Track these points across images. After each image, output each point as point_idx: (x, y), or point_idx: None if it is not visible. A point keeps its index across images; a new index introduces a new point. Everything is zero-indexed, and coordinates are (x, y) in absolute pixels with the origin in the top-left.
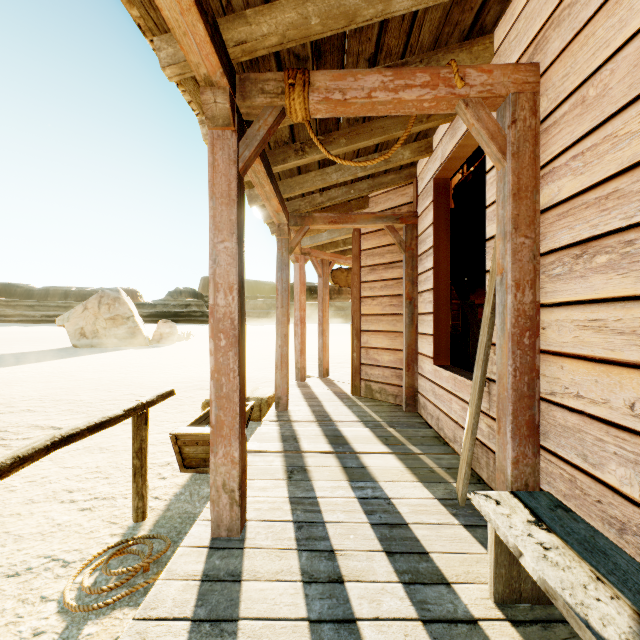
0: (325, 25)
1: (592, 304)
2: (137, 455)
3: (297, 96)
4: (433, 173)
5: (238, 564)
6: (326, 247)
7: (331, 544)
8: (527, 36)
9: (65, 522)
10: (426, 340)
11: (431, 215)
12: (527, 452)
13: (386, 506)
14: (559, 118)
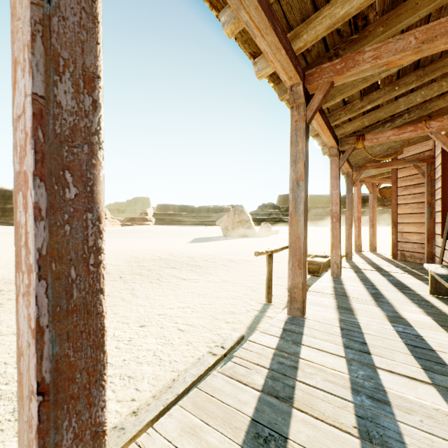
0: (370, 123)
1: None
2: None
3: (360, 143)
4: None
5: (341, 280)
6: (375, 176)
7: (372, 282)
8: None
9: (274, 279)
10: (438, 226)
11: (440, 159)
12: None
13: (397, 281)
14: None
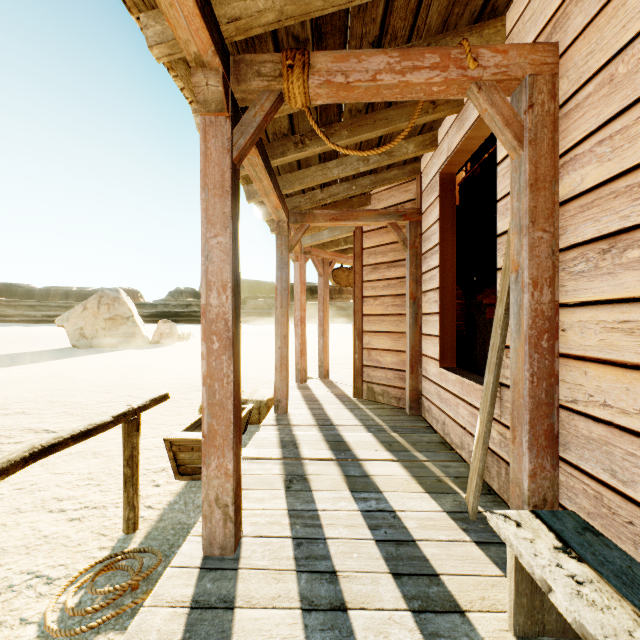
0: (326, 0)
1: (622, 304)
2: (128, 463)
3: (296, 79)
4: (438, 168)
5: (231, 588)
6: (327, 246)
7: (333, 564)
8: (544, 15)
9: (52, 534)
10: (431, 341)
11: (436, 211)
12: (545, 464)
13: (391, 520)
14: (582, 100)
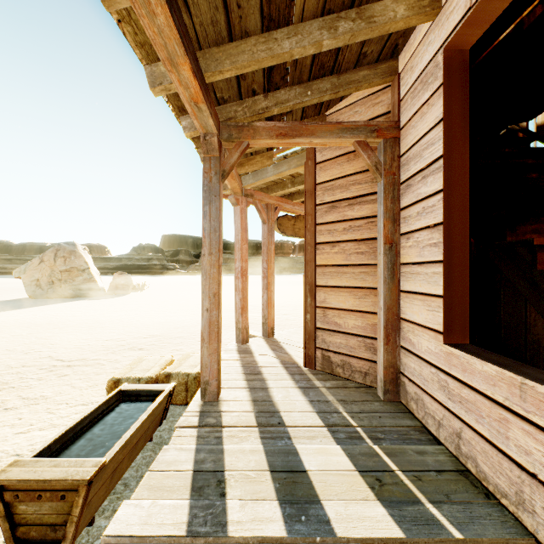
0: None
1: None
2: None
3: None
4: (443, 40)
5: None
6: (271, 189)
7: None
8: None
9: None
10: (422, 303)
11: (437, 109)
12: None
13: None
14: None
